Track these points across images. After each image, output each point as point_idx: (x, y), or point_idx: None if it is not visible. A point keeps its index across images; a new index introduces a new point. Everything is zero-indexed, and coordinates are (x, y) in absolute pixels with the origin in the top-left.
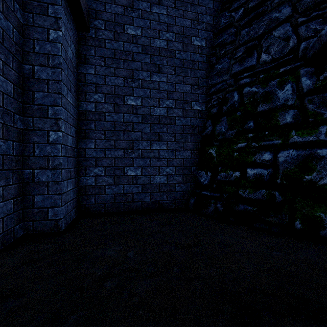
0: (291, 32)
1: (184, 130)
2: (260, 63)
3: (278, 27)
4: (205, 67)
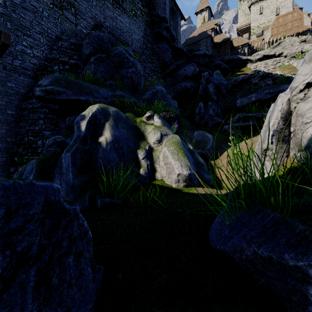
0: (43, 124)
1: (1, 149)
2: (35, 129)
3: (41, 120)
4: (15, 123)
